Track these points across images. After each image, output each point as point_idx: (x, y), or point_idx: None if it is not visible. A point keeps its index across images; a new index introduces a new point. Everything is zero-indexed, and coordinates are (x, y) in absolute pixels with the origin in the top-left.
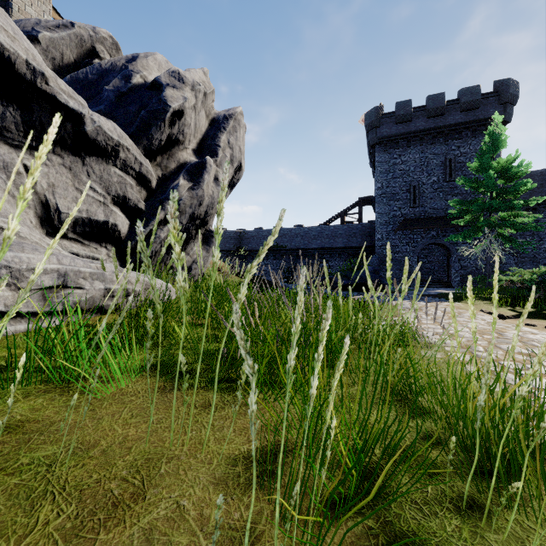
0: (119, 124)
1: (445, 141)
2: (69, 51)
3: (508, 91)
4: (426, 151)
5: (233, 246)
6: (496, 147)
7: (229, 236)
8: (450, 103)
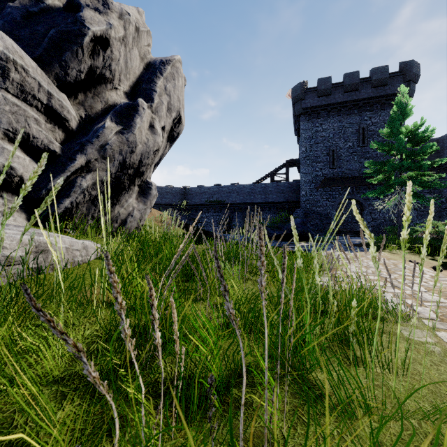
0: (22, 44)
1: (359, 112)
2: None
3: (412, 71)
4: (343, 121)
5: (179, 200)
6: (406, 115)
7: (175, 192)
8: (363, 80)
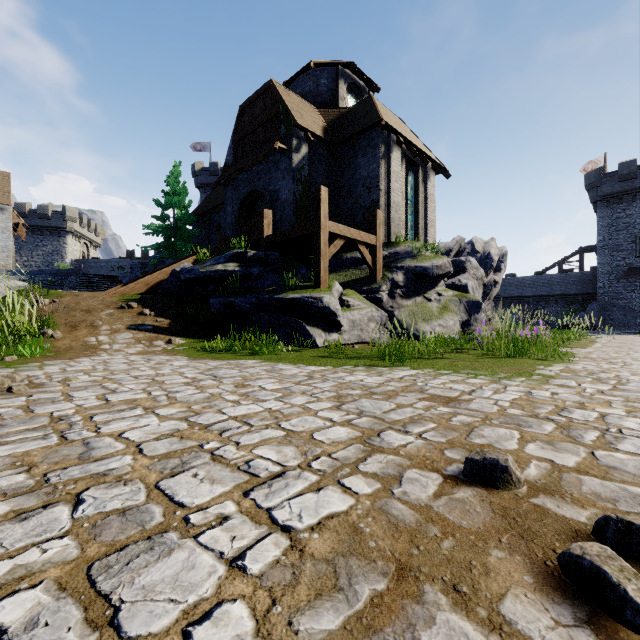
0: None
1: None
2: (456, 249)
3: None
4: None
5: None
6: None
7: None
8: None
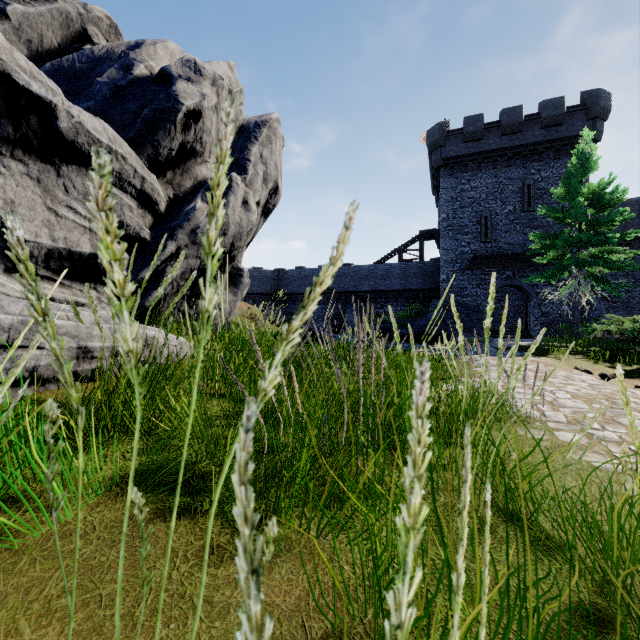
0: (115, 126)
1: (523, 163)
2: (51, 32)
3: (598, 104)
4: (500, 175)
5: (270, 288)
6: (586, 169)
7: (265, 277)
8: (528, 118)
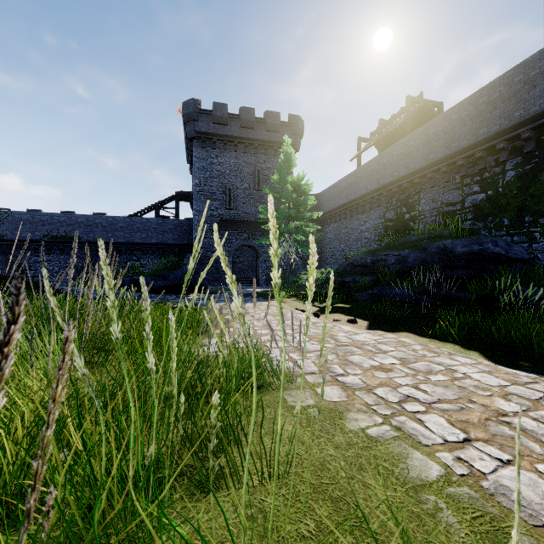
0: None
1: (255, 153)
2: None
3: (298, 126)
4: (239, 158)
5: None
6: (294, 166)
7: None
8: (258, 120)
